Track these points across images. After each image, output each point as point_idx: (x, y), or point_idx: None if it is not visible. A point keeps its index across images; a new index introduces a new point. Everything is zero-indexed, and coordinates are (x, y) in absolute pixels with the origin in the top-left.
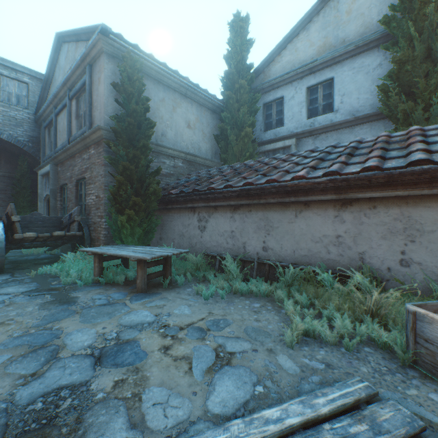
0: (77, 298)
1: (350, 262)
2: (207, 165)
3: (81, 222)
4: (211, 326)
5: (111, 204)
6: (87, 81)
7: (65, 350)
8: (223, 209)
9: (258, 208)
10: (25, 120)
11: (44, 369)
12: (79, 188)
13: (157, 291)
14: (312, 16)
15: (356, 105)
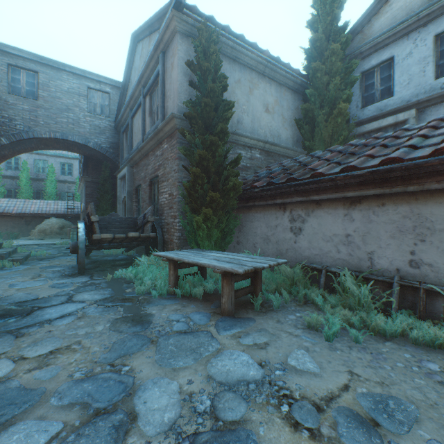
0: (151, 316)
1: None
2: (287, 155)
3: (154, 223)
4: (377, 415)
5: (185, 201)
6: (160, 70)
7: (135, 427)
8: (331, 204)
9: (399, 200)
10: (107, 128)
11: None
12: (152, 188)
13: (248, 316)
14: None
15: None
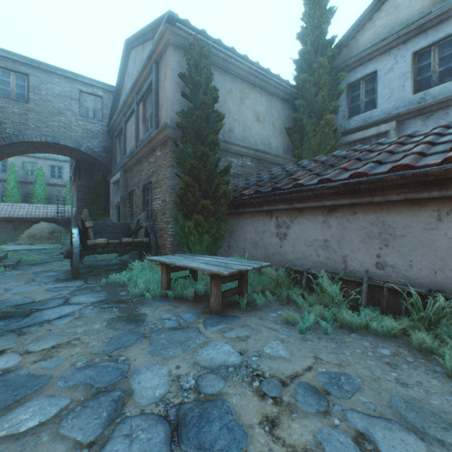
0: (145, 315)
1: None
2: (277, 163)
3: (147, 228)
4: (330, 386)
5: (177, 208)
6: (153, 79)
7: (131, 401)
8: (311, 212)
9: (367, 209)
10: (100, 132)
11: (105, 434)
12: (145, 193)
13: (234, 314)
14: None
15: None
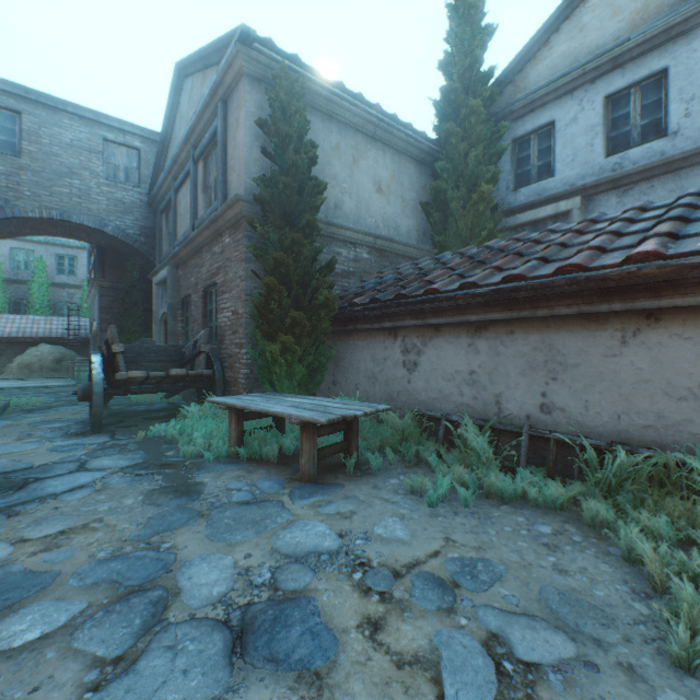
0: (203, 484)
1: None
2: (409, 255)
3: (210, 355)
4: (460, 577)
5: (255, 324)
6: (219, 127)
7: (178, 603)
8: (452, 331)
9: (529, 327)
10: (136, 204)
11: (139, 647)
12: (207, 301)
13: (336, 481)
14: None
15: None
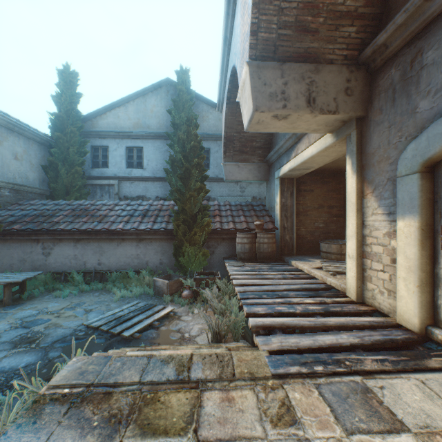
0: None
1: (143, 265)
2: (35, 192)
3: None
4: (77, 305)
5: None
6: None
7: None
8: (68, 241)
9: (95, 240)
10: None
11: None
12: None
13: (21, 303)
14: (130, 100)
15: (156, 169)
